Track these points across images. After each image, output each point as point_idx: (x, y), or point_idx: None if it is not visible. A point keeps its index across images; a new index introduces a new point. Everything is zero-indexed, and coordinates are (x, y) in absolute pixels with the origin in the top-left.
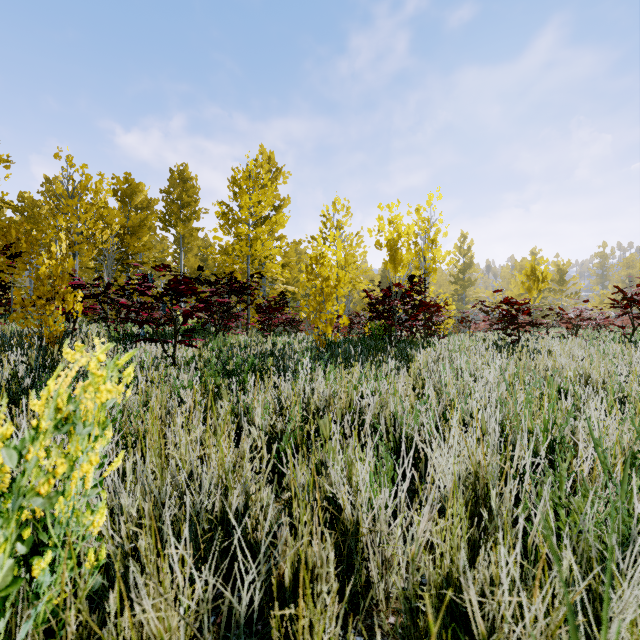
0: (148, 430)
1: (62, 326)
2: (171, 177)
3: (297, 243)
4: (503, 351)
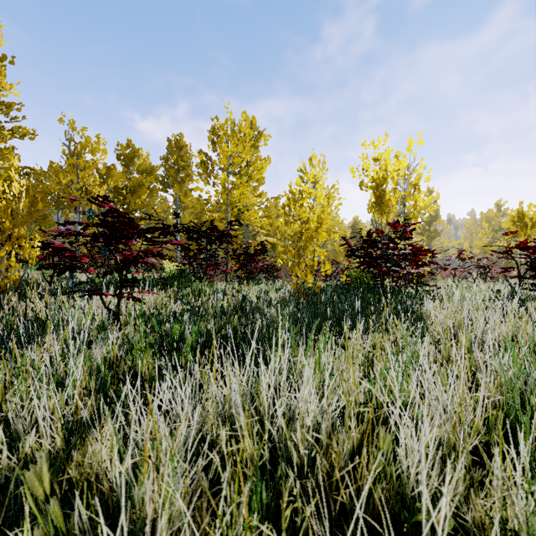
0: None
1: (16, 274)
2: (169, 145)
3: (276, 198)
4: None
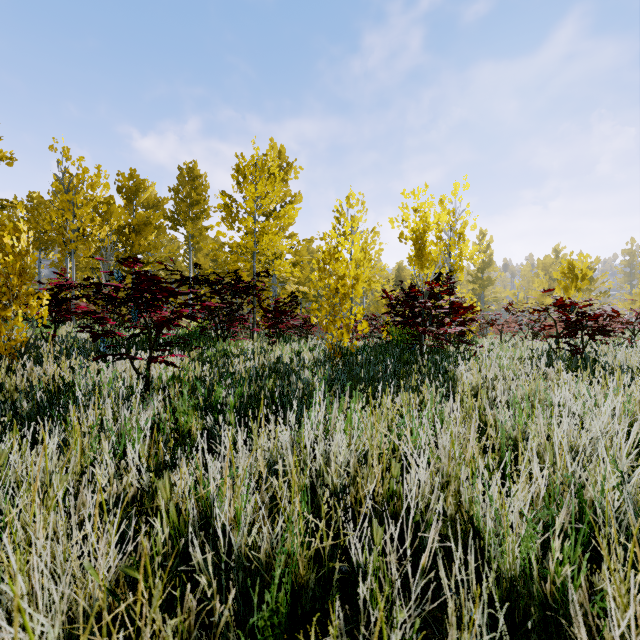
0: (8, 565)
1: (23, 335)
2: (180, 175)
3: (309, 241)
4: (572, 368)
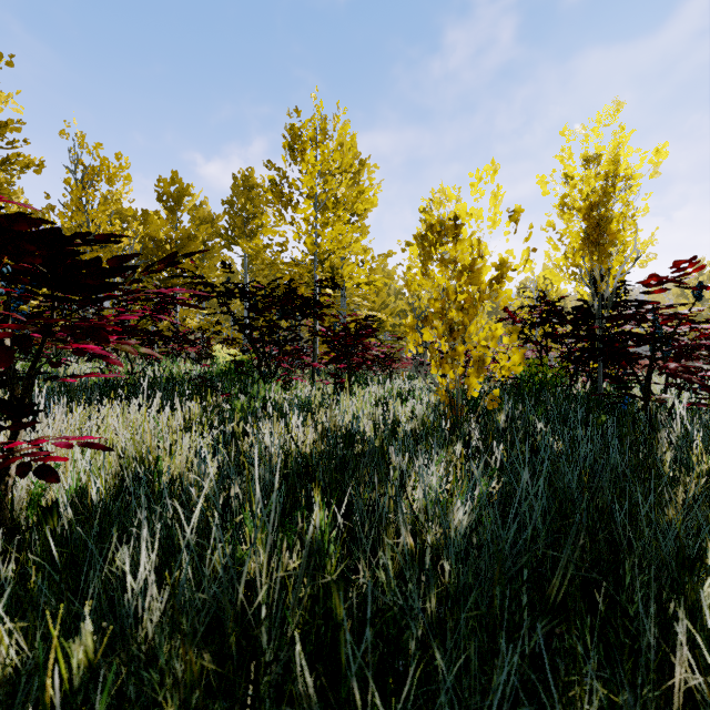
0: None
1: None
2: (234, 184)
3: (386, 256)
4: None
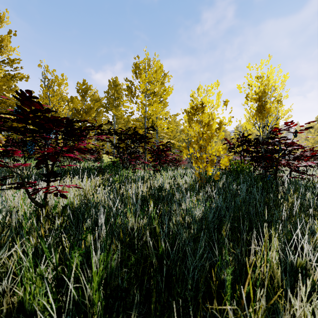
0: None
1: None
2: (109, 84)
3: (175, 115)
4: None
